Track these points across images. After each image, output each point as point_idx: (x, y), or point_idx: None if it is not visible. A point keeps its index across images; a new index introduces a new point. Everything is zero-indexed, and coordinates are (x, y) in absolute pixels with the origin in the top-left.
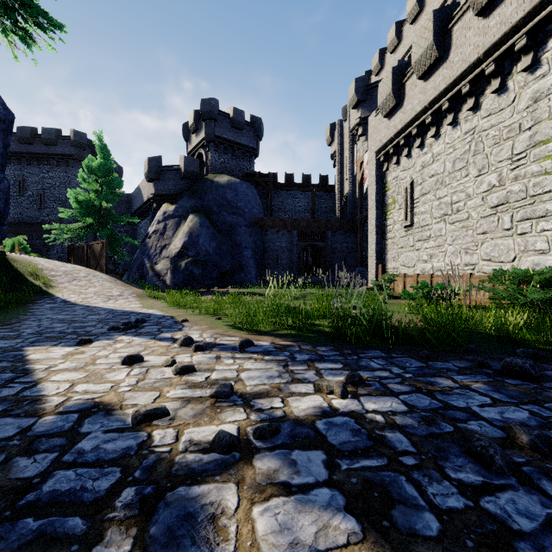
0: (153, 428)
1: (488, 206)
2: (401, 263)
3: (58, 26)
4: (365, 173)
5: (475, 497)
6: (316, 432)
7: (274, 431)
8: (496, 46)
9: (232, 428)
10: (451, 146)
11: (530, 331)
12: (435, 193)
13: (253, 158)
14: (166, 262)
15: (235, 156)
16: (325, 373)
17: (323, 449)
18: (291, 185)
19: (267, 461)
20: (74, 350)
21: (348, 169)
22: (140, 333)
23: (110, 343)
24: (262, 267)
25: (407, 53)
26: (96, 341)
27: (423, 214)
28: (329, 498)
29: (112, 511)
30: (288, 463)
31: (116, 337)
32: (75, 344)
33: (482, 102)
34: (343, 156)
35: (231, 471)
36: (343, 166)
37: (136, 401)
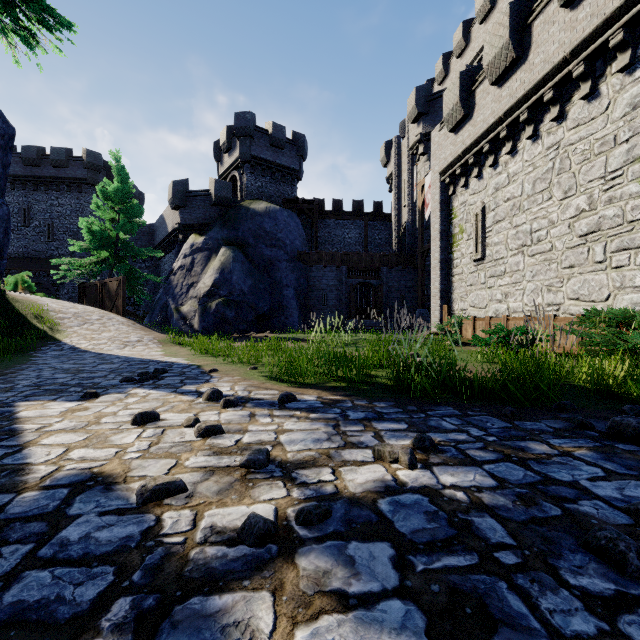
0: (163, 509)
1: (576, 235)
2: (470, 303)
3: (66, 25)
4: (427, 198)
5: (610, 615)
6: (378, 515)
7: (323, 514)
8: (586, 42)
9: (268, 509)
10: (531, 164)
11: (638, 383)
12: (512, 220)
13: (295, 181)
14: (193, 303)
15: (274, 179)
16: (386, 435)
17: (389, 541)
18: (339, 214)
19: (315, 558)
20: (76, 406)
21: (406, 194)
22: (158, 385)
23: (121, 398)
24: (306, 309)
25: (476, 58)
26: (104, 394)
27: (496, 245)
28: (403, 615)
29: (95, 635)
30: (343, 561)
31: (129, 390)
32: (78, 398)
33: (568, 110)
34: (401, 179)
35: (265, 572)
36: (401, 190)
37: (145, 472)
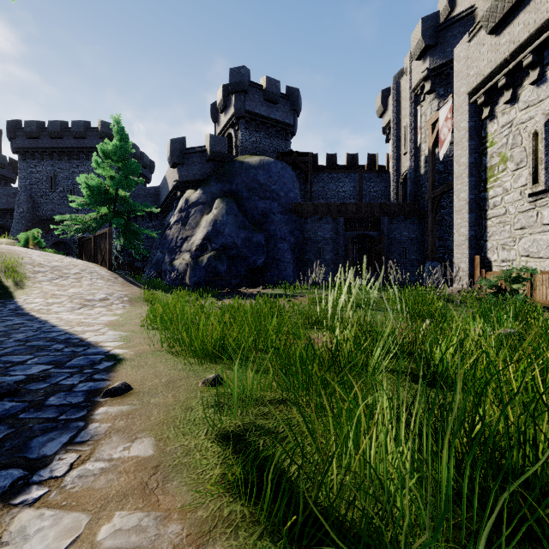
0: None
1: None
2: (521, 252)
3: None
4: (442, 134)
5: None
6: None
7: None
8: None
9: None
10: None
11: None
12: None
13: (289, 136)
14: (186, 257)
15: (268, 135)
16: None
17: None
18: (333, 168)
19: None
20: None
21: (408, 139)
22: None
23: None
24: (301, 263)
25: None
26: None
27: None
28: None
29: None
30: None
31: None
32: None
33: None
34: (400, 126)
35: None
36: (400, 138)
37: None
